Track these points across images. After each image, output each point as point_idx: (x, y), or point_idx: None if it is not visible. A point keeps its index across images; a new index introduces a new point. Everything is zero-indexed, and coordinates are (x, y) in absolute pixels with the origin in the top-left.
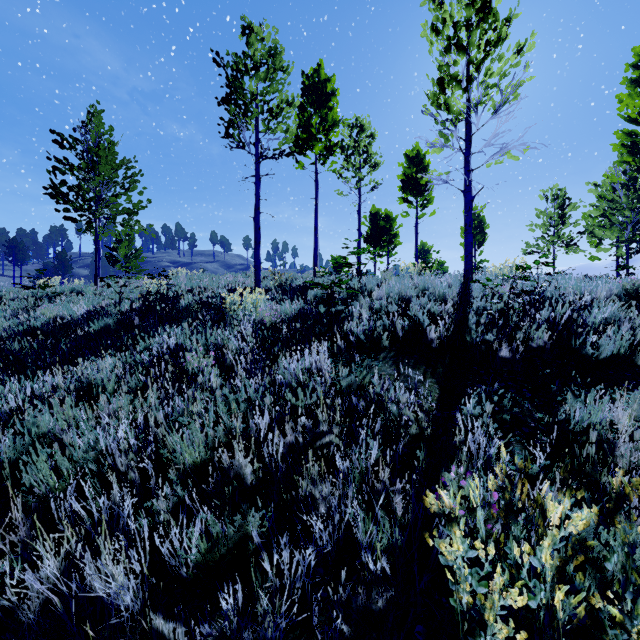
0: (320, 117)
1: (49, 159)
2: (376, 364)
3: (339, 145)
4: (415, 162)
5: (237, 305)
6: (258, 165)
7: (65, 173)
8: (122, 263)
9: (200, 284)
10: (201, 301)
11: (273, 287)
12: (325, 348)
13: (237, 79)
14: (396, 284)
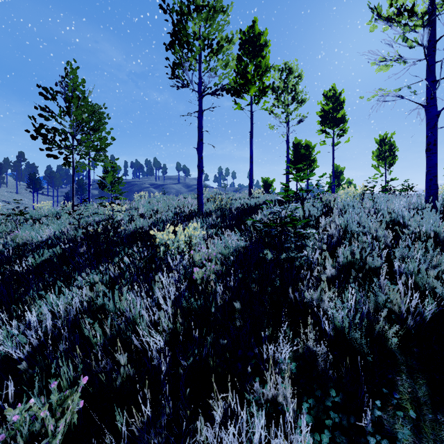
0: (255, 65)
1: (36, 108)
2: (412, 439)
3: (270, 87)
4: (332, 100)
5: (169, 242)
6: (200, 100)
7: (48, 119)
8: (108, 188)
9: (154, 207)
10: (142, 230)
11: (213, 213)
12: (285, 353)
13: (181, 23)
14: (353, 216)
